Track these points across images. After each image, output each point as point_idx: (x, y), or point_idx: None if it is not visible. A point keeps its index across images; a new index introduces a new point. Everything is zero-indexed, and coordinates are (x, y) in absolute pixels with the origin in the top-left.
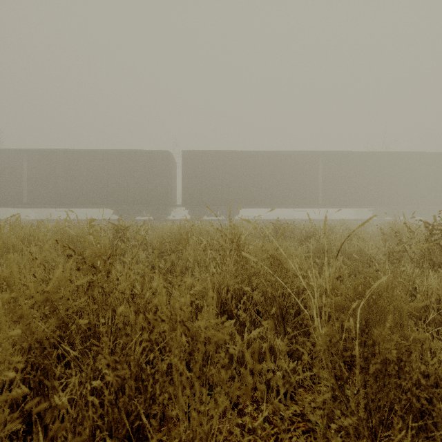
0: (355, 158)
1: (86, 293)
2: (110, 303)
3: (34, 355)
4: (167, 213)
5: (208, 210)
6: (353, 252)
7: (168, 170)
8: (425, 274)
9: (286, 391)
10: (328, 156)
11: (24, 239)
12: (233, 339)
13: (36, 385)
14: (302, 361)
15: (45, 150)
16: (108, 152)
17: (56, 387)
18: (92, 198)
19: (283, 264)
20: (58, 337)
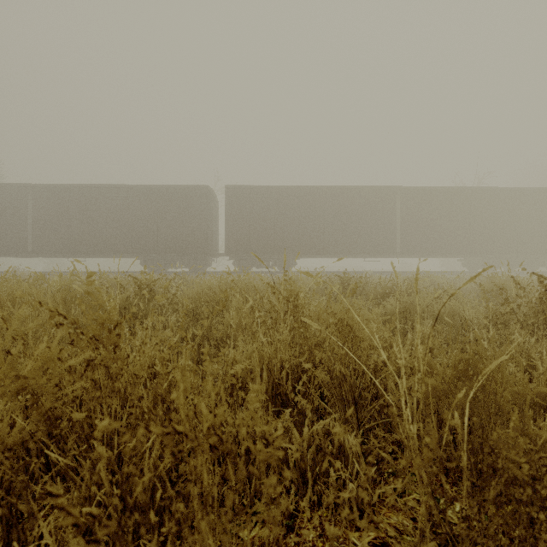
0: (441, 195)
1: (85, 374)
2: (117, 389)
3: (2, 467)
4: (207, 263)
5: (257, 261)
6: (443, 314)
7: (207, 211)
8: (542, 344)
9: (362, 509)
10: (407, 193)
11: (16, 298)
12: (289, 434)
13: (5, 512)
14: (382, 465)
15: (54, 186)
16: (133, 187)
17: (34, 514)
18: (114, 245)
19: (355, 331)
20: (44, 436)
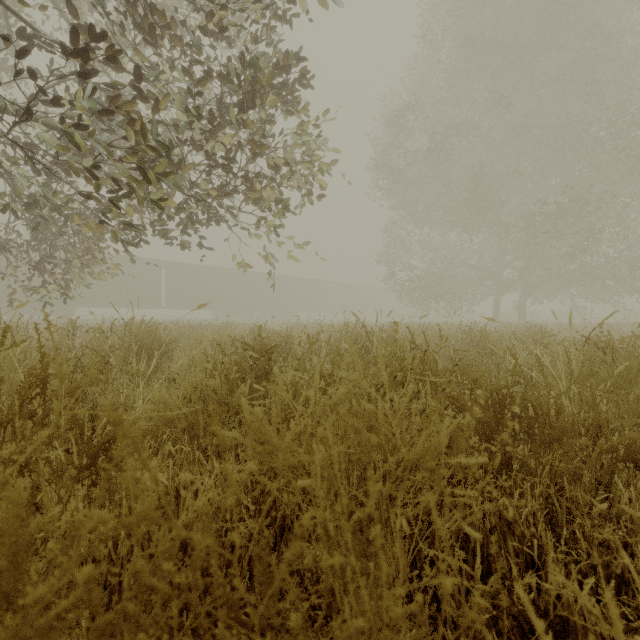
0: (193, 270)
1: None
2: None
3: None
4: None
5: (29, 309)
6: None
7: None
8: None
9: None
10: (170, 265)
11: None
12: None
13: None
14: None
15: None
16: None
17: None
18: None
19: None
20: None
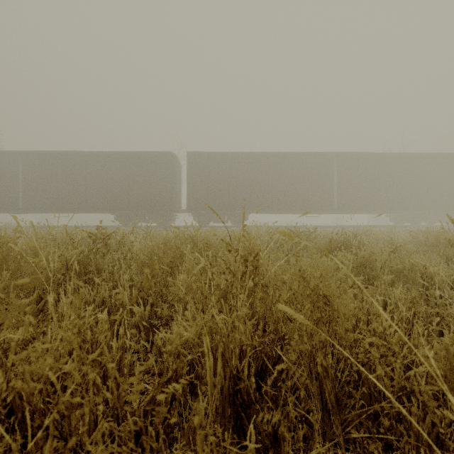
0: (372, 160)
1: None
2: None
3: None
4: (171, 218)
5: (215, 216)
6: (401, 269)
7: (172, 173)
8: None
9: None
10: (343, 158)
11: None
12: None
13: None
14: None
15: (41, 152)
16: (108, 154)
17: None
18: (92, 203)
19: (333, 303)
20: None
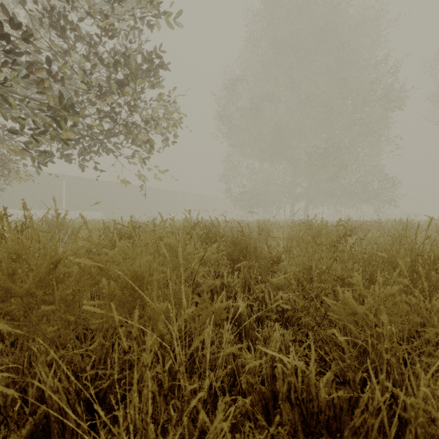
0: (88, 182)
1: None
2: None
3: None
4: None
5: None
6: None
7: None
8: None
9: None
10: (70, 179)
11: None
12: None
13: None
14: None
15: None
16: None
17: None
18: None
19: None
20: None
